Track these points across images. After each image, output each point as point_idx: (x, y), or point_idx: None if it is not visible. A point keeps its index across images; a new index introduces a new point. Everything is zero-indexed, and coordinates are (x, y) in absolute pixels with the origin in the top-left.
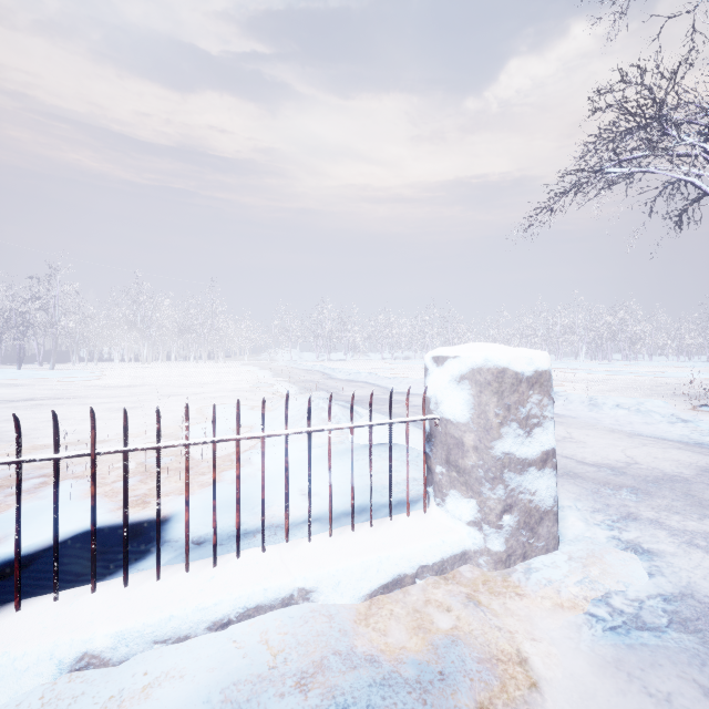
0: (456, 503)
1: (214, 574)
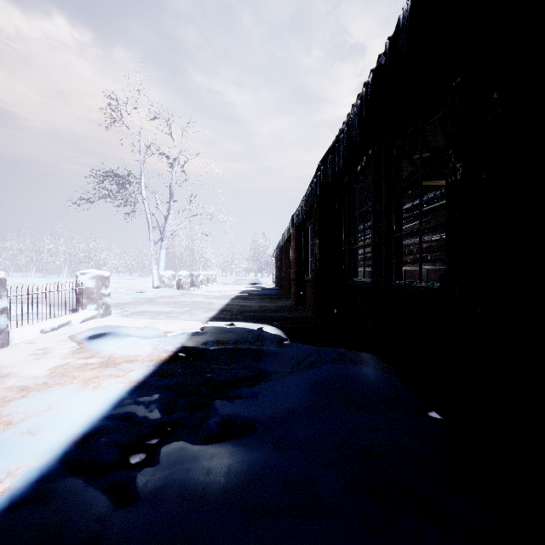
0: (91, 307)
1: (47, 322)
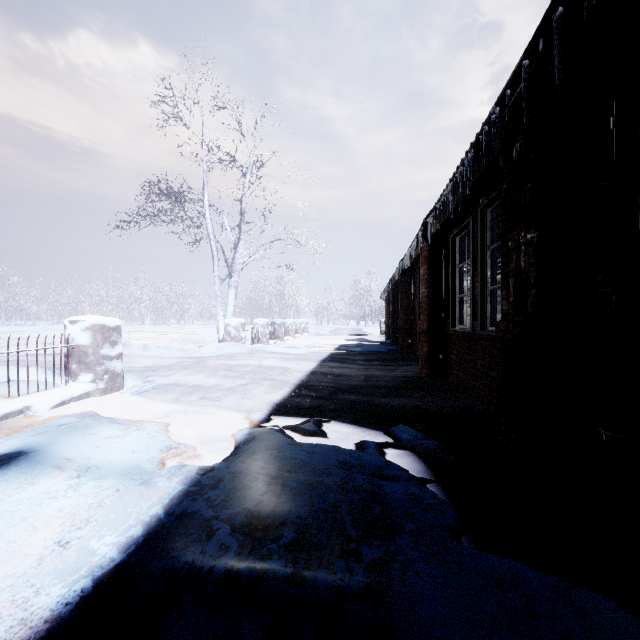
0: (84, 377)
1: None
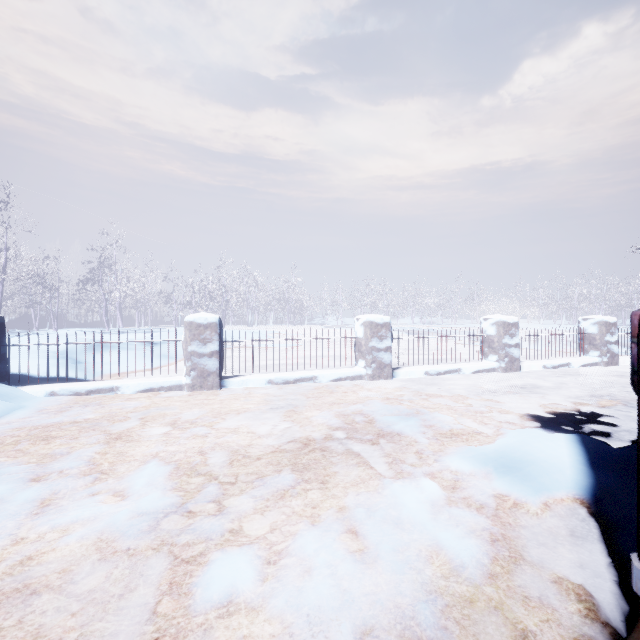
0: None
1: None
